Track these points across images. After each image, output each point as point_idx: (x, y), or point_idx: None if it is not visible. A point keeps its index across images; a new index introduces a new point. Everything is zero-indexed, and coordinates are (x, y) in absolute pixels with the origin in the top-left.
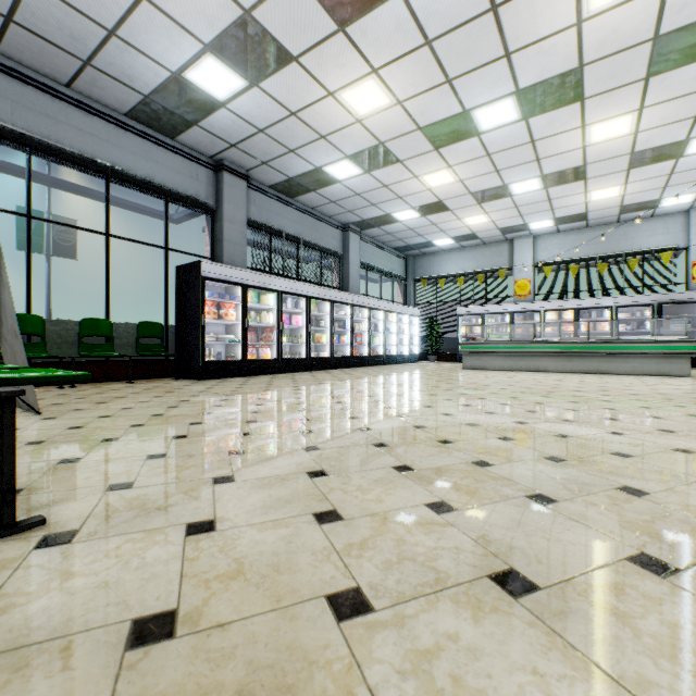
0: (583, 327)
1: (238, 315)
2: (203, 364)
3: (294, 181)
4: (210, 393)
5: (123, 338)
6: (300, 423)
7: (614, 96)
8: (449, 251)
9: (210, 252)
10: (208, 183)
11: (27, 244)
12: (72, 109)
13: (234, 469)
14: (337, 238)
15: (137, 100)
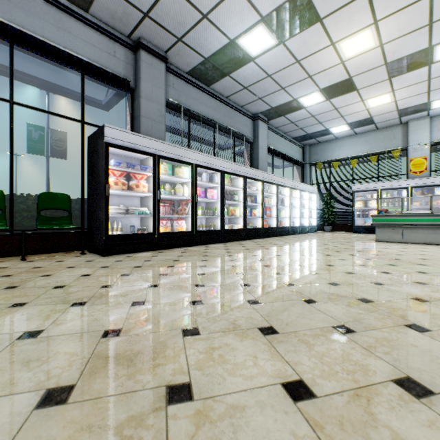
0: None
1: (151, 187)
2: (107, 238)
3: (209, 62)
4: (59, 293)
5: (33, 211)
6: None
7: None
8: (342, 138)
9: (129, 130)
10: (126, 61)
11: None
12: None
13: None
14: (248, 126)
15: None
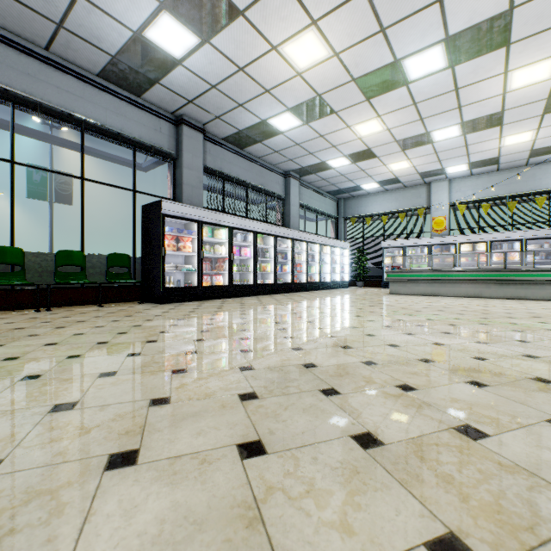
0: (495, 258)
1: (195, 248)
2: (164, 290)
3: (243, 133)
4: (164, 317)
5: (96, 268)
6: (240, 356)
7: (540, 39)
8: (374, 194)
9: (172, 194)
10: (170, 135)
11: (11, 186)
12: (50, 69)
13: (145, 435)
14: (280, 183)
15: (106, 61)
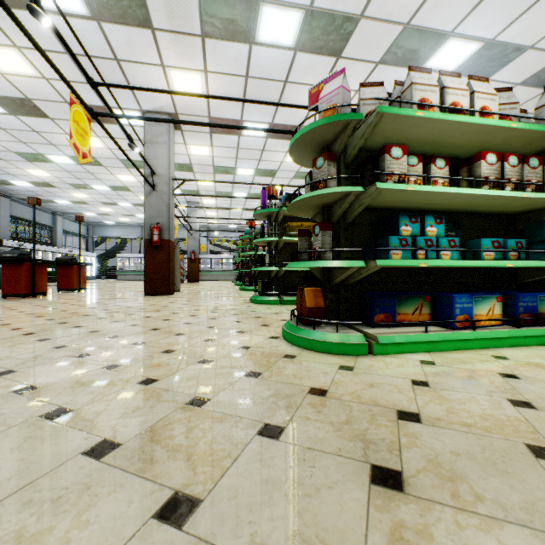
0: None
1: None
2: None
3: None
4: None
5: None
6: None
7: None
8: (113, 226)
9: None
10: None
11: None
12: None
13: None
14: (50, 218)
15: None
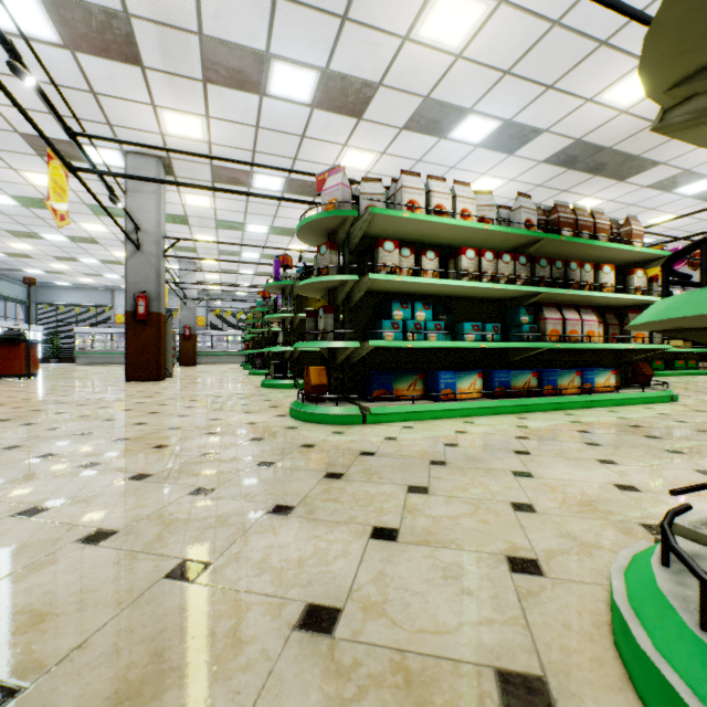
0: None
1: None
2: None
3: None
4: None
5: None
6: None
7: None
8: (69, 288)
9: None
10: None
11: None
12: None
13: None
14: None
15: None
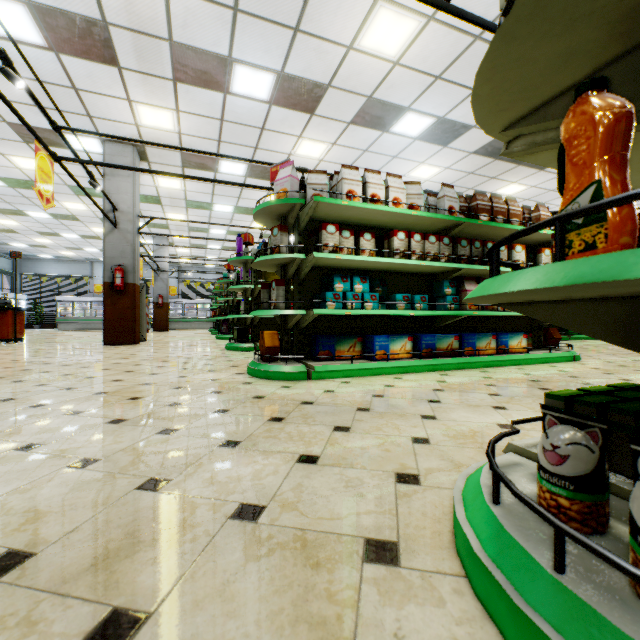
0: None
1: None
2: None
3: None
4: None
5: None
6: None
7: None
8: (51, 260)
9: None
10: None
11: None
12: None
13: None
14: None
15: None
